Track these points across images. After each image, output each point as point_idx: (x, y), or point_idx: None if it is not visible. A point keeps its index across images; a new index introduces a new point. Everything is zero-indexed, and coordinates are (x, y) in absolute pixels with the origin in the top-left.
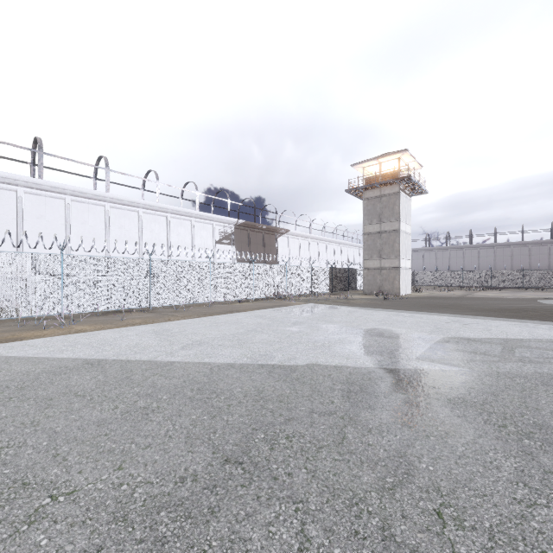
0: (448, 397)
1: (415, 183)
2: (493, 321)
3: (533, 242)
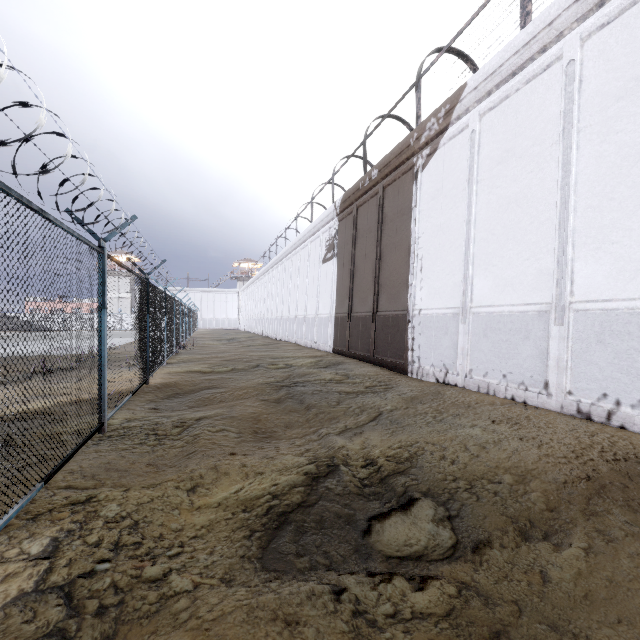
0: None
1: None
2: None
3: None
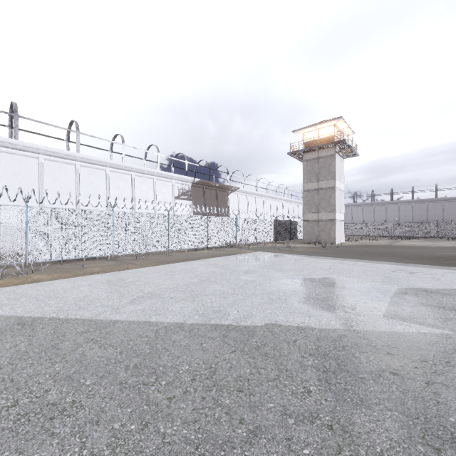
0: (455, 380)
1: (348, 146)
2: (436, 270)
3: (445, 198)
